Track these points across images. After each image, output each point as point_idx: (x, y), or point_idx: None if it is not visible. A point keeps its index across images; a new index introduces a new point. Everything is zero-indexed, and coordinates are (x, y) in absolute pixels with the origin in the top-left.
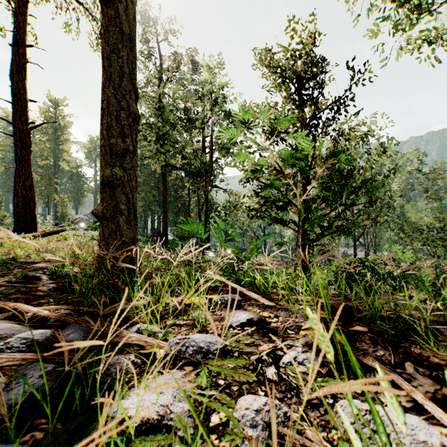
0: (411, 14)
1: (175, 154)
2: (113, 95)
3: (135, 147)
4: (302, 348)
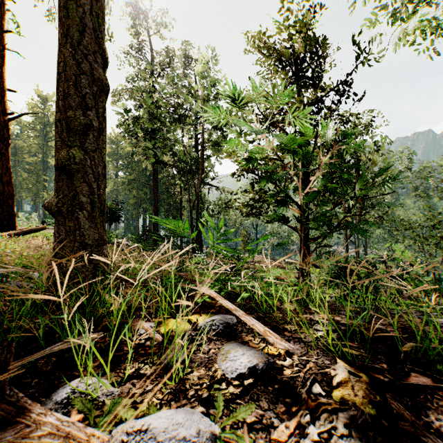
0: (411, 2)
1: (166, 150)
2: (71, 54)
3: (102, 123)
4: (350, 442)
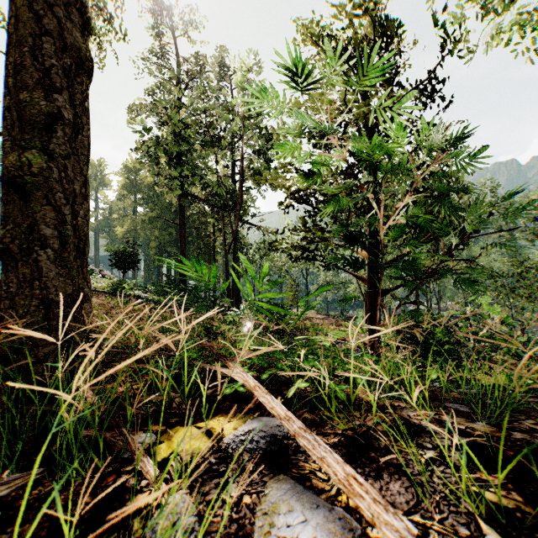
0: None
1: (195, 179)
2: (26, 3)
3: (80, 116)
4: None
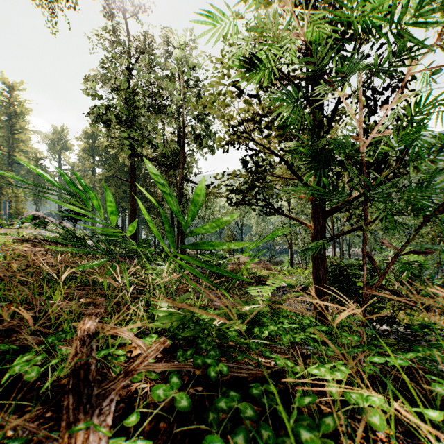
0: None
1: (143, 140)
2: None
3: None
4: None
